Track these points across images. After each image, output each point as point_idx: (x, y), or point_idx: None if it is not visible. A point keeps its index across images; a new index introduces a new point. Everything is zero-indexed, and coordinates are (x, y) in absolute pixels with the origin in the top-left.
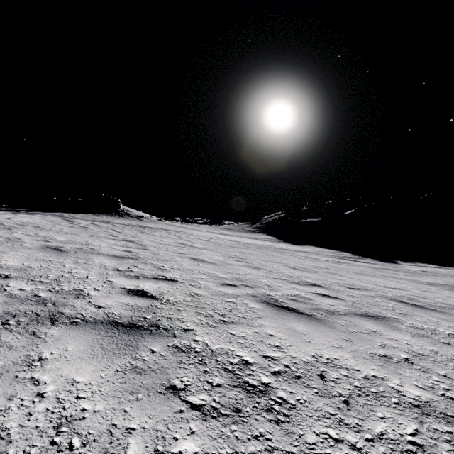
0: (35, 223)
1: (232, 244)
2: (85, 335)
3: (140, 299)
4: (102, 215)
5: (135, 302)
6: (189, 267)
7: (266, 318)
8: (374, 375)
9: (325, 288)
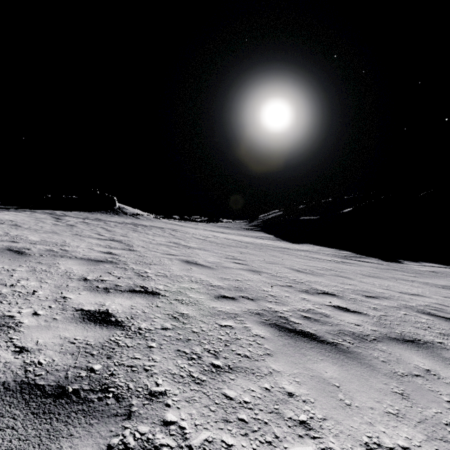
0: (15, 221)
1: (229, 243)
2: None
3: (96, 329)
4: (97, 213)
5: (87, 336)
6: (178, 273)
7: (277, 354)
8: None
9: (340, 297)
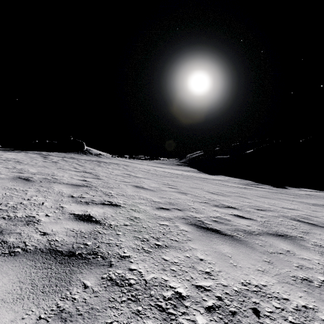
0: (17, 159)
1: (165, 174)
2: (19, 268)
3: (84, 224)
4: (71, 153)
5: (80, 227)
6: (131, 193)
7: (195, 240)
8: (304, 305)
9: (239, 210)
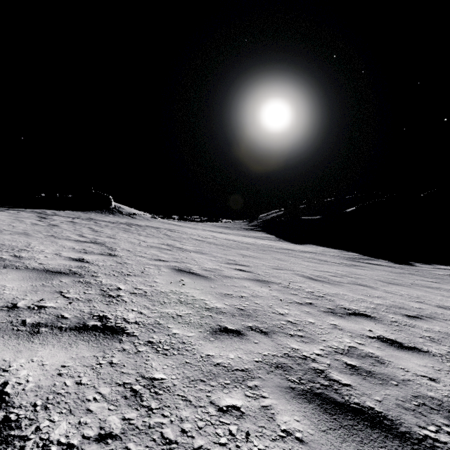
0: None
1: (229, 244)
2: None
3: None
4: (91, 212)
5: None
6: (162, 289)
7: None
8: None
9: (378, 320)
